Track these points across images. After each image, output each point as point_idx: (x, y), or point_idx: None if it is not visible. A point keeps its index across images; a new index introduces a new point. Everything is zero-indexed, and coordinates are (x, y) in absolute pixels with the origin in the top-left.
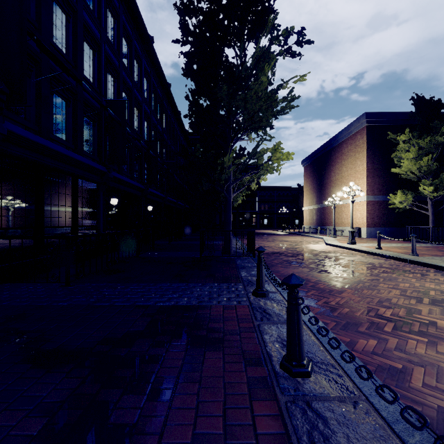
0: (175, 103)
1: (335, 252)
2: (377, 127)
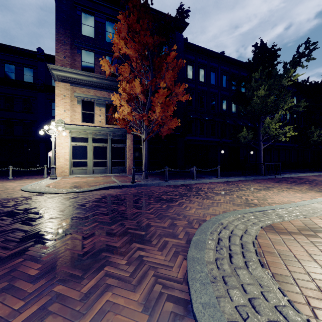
0: None
1: None
2: None
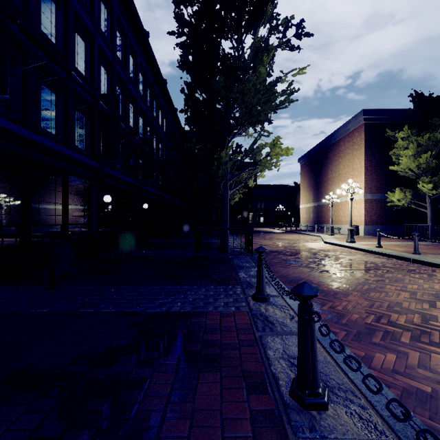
0: (171, 99)
1: (334, 250)
2: (375, 124)
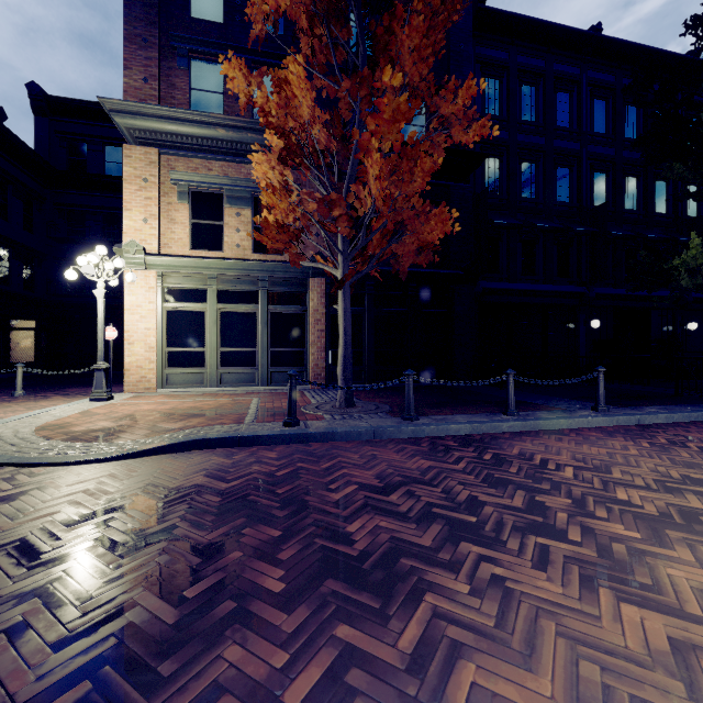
0: None
1: None
2: None
